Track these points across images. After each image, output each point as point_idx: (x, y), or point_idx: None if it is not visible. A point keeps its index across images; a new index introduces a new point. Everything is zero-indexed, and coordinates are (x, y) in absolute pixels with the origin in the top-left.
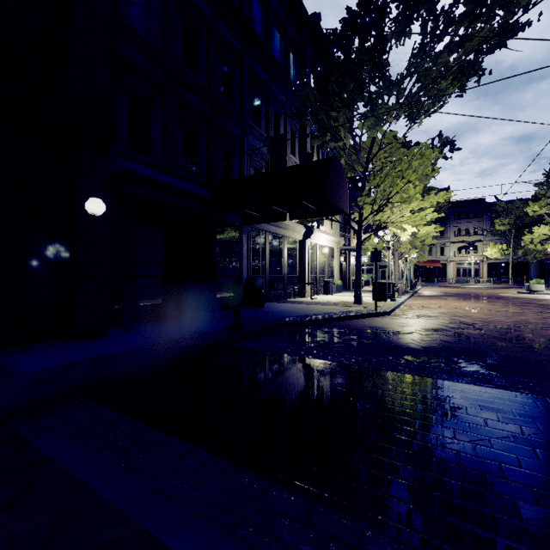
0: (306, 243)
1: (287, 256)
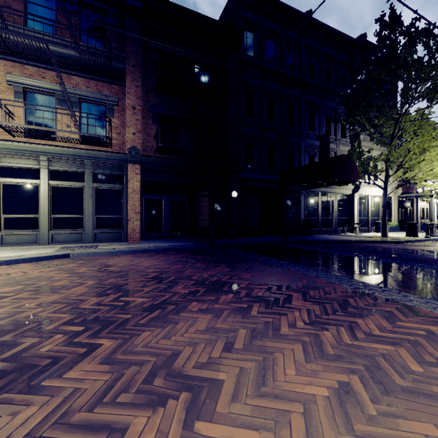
0: (354, 196)
1: (337, 205)
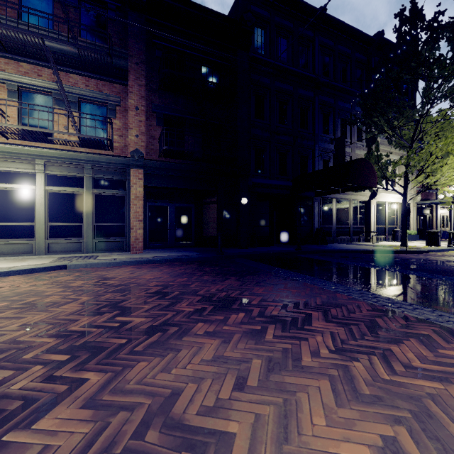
0: (371, 203)
1: (353, 213)
